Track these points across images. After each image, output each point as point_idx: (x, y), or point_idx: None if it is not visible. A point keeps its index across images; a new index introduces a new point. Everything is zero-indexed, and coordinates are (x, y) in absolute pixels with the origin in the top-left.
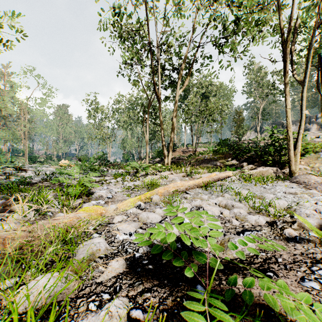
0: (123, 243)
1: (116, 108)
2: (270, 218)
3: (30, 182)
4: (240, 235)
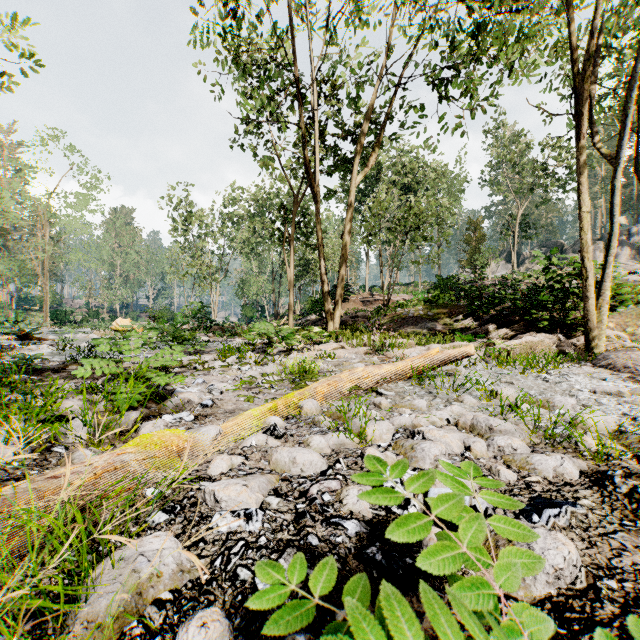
0: (226, 545)
1: (229, 215)
2: (587, 462)
3: (38, 367)
4: (533, 517)
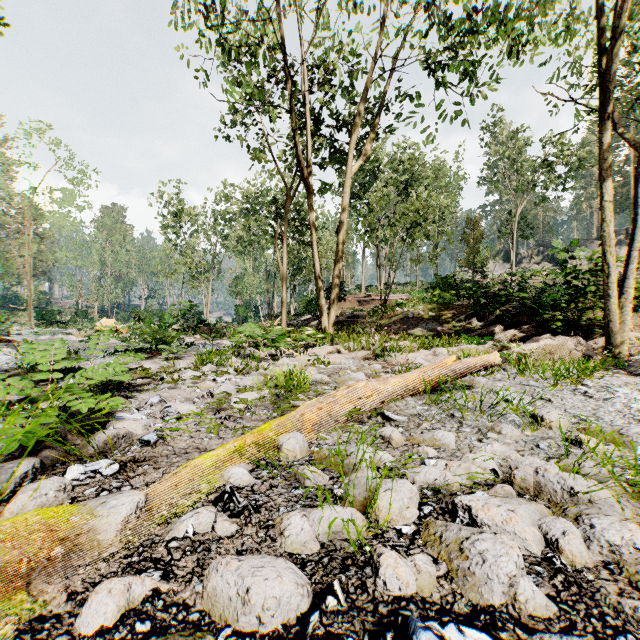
0: None
1: (221, 212)
2: None
3: None
4: None
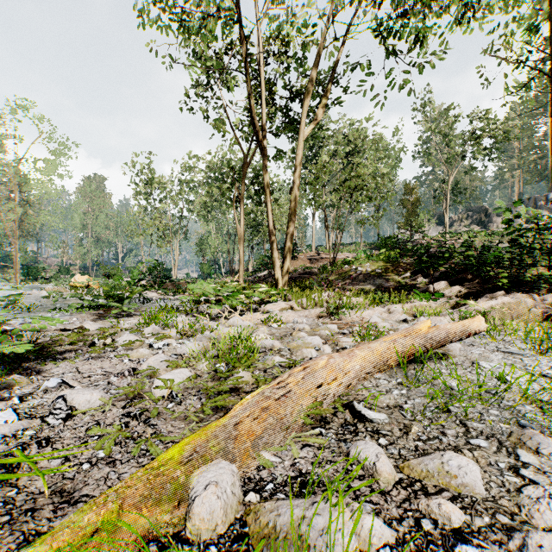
0: None
1: (187, 180)
2: None
3: None
4: None
